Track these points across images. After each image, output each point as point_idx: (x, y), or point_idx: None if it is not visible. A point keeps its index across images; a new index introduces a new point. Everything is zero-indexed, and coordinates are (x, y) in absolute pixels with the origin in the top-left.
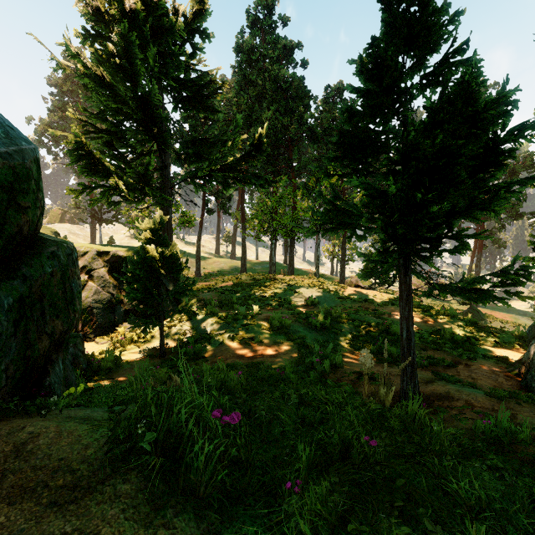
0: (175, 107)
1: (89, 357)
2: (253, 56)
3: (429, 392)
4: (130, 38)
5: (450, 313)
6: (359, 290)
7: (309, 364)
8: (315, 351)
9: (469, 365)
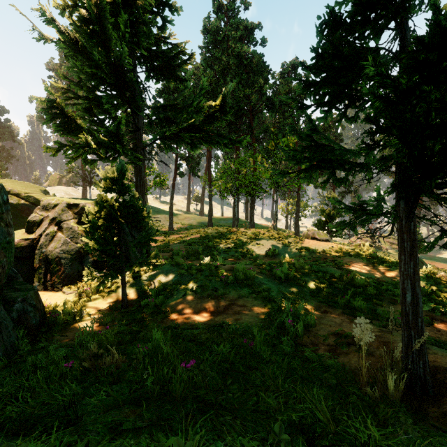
0: (147, 76)
1: (50, 309)
2: (218, 37)
3: (429, 365)
4: (102, 4)
5: None
6: (316, 242)
7: (279, 324)
8: (285, 309)
9: (446, 322)
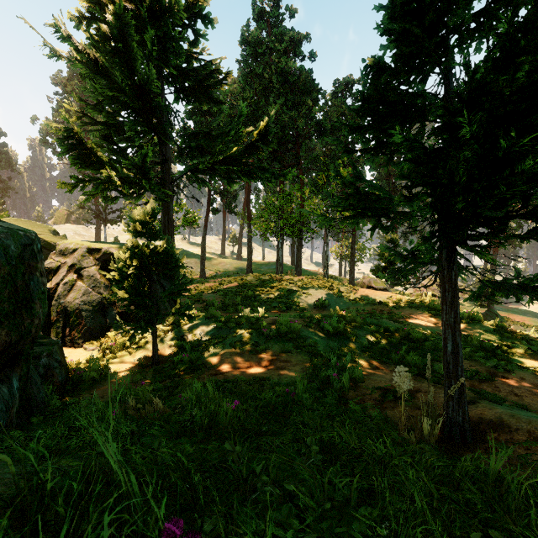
0: (176, 98)
1: (73, 366)
2: (259, 49)
3: (475, 417)
4: (126, 19)
5: (475, 317)
6: (372, 291)
7: (324, 378)
8: (331, 363)
9: (507, 378)
